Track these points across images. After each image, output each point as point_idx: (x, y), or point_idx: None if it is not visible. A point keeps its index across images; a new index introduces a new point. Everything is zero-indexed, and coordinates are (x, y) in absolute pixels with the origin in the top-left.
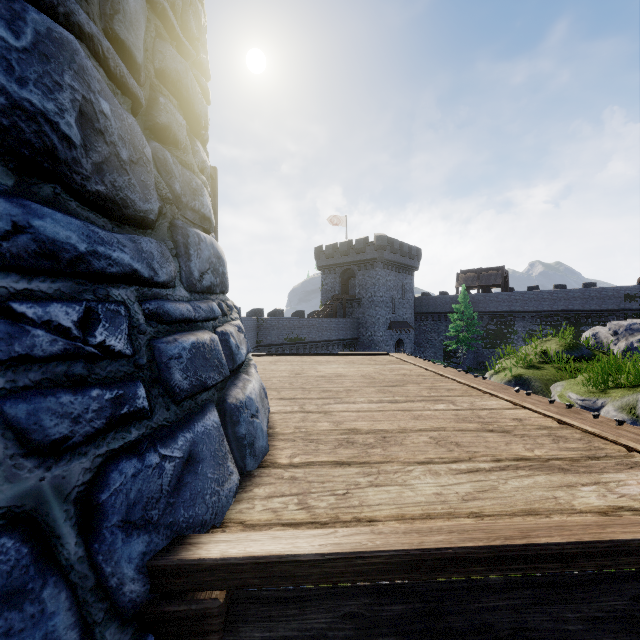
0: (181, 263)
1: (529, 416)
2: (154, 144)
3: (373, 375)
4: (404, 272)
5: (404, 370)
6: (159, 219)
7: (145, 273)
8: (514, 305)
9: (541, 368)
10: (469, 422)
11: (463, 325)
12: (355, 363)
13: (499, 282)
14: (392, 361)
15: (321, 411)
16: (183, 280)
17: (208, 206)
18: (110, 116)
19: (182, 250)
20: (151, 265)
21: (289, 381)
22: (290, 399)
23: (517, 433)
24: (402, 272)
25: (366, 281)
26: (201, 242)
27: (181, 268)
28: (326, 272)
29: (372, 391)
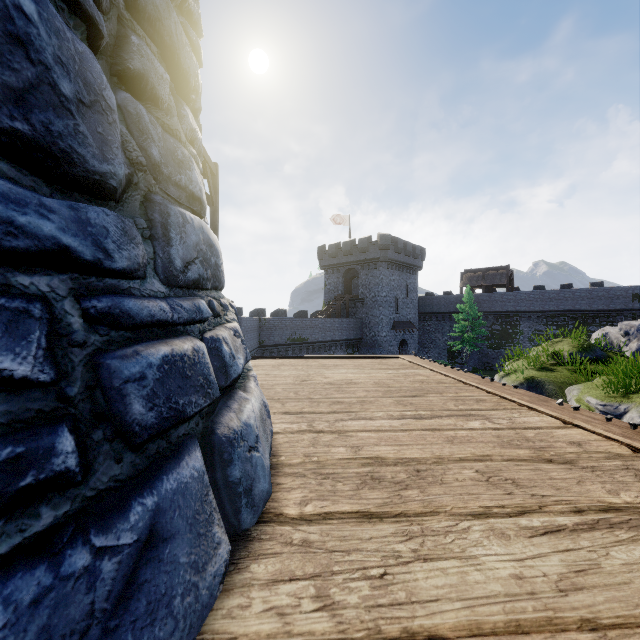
0: (156, 248)
1: (587, 438)
2: (123, 95)
3: (387, 382)
4: (408, 272)
5: (420, 376)
6: (128, 190)
7: (86, 254)
8: (520, 305)
9: (554, 370)
10: (517, 447)
11: (468, 325)
12: (365, 367)
13: (504, 282)
14: (405, 365)
15: (334, 430)
16: (159, 270)
17: (198, 184)
18: (37, 21)
19: (159, 231)
20: (102, 244)
21: (294, 389)
22: (296, 413)
23: (584, 465)
24: (406, 272)
25: (369, 281)
26: (186, 224)
27: (156, 254)
28: (329, 272)
29: (390, 403)
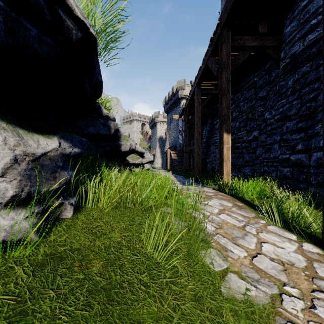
0: None
1: None
2: None
3: None
4: None
5: None
6: None
7: None
8: None
9: None
10: None
11: None
12: None
13: None
14: None
15: None
16: None
17: None
18: None
19: None
20: None
21: None
22: None
23: None
24: None
25: None
26: None
27: None
28: None
29: None
